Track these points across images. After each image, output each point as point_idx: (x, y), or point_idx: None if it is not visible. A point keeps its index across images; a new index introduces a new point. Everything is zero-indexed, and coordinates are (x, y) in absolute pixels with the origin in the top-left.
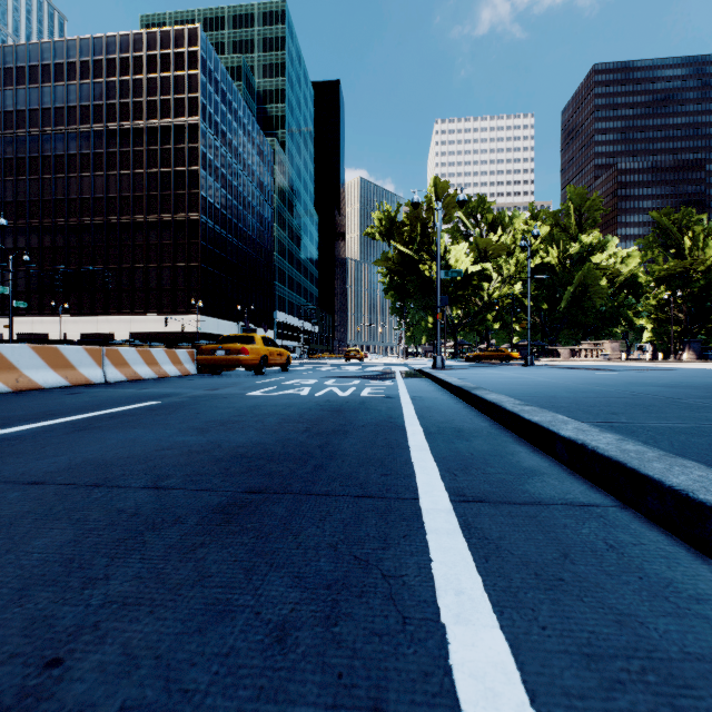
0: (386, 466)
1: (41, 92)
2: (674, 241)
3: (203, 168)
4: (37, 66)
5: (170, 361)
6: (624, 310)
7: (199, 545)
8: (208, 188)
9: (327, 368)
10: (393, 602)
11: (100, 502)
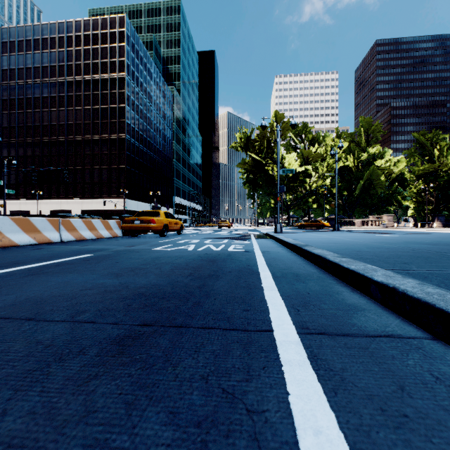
0: (247, 303)
1: (25, 57)
2: (428, 152)
3: (128, 105)
4: (22, 40)
5: (105, 227)
6: (396, 196)
7: (93, 377)
8: (131, 118)
9: (207, 232)
10: (257, 444)
11: (25, 334)
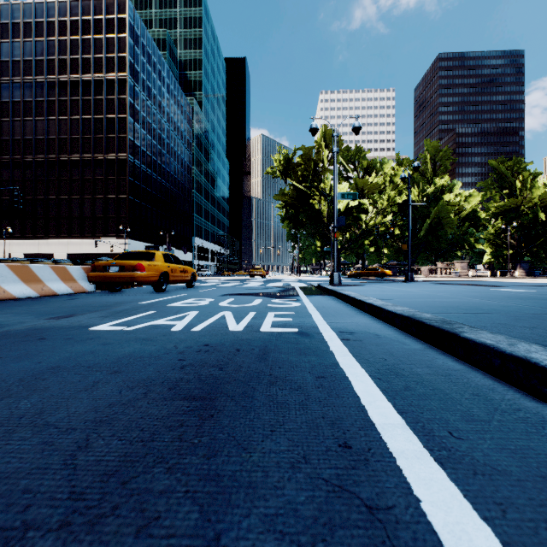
0: None
1: None
2: (508, 184)
3: (130, 116)
4: None
5: (59, 277)
6: (468, 238)
7: None
8: (135, 133)
9: (232, 284)
10: None
11: None
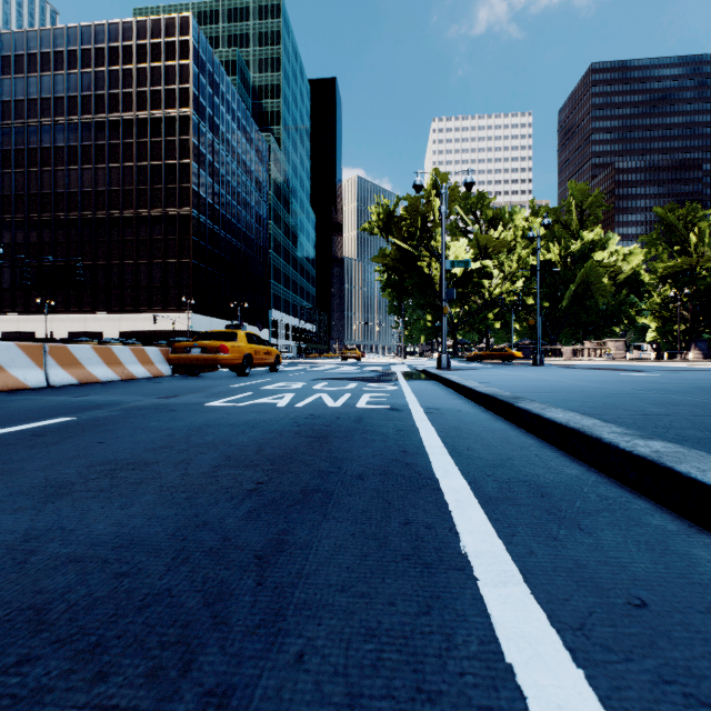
0: (435, 705)
1: (27, 83)
2: (679, 238)
3: (194, 161)
4: (23, 55)
5: (138, 360)
6: (626, 309)
7: None
8: (200, 182)
9: (321, 368)
10: None
11: None
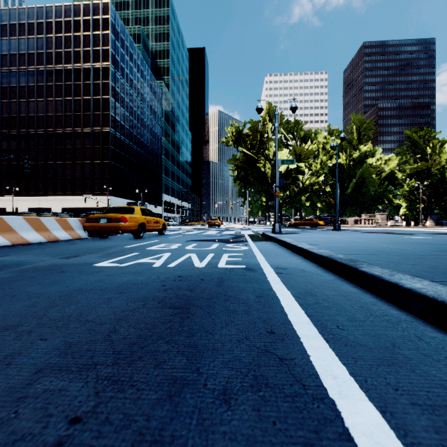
0: None
1: (0, 43)
2: (420, 150)
3: (112, 97)
4: None
5: (61, 227)
6: (387, 194)
7: None
8: (116, 111)
9: (194, 232)
10: None
11: None
